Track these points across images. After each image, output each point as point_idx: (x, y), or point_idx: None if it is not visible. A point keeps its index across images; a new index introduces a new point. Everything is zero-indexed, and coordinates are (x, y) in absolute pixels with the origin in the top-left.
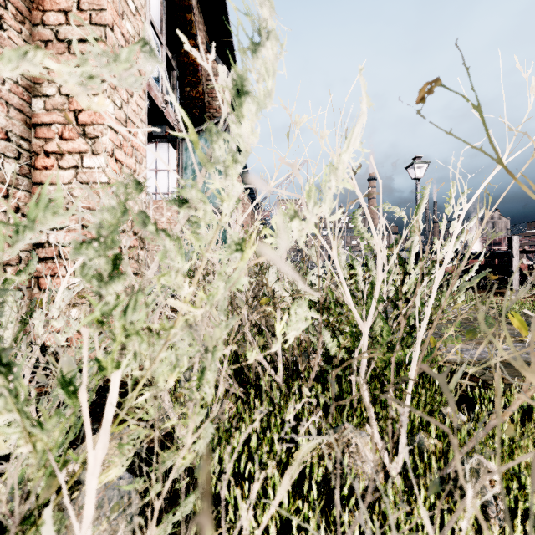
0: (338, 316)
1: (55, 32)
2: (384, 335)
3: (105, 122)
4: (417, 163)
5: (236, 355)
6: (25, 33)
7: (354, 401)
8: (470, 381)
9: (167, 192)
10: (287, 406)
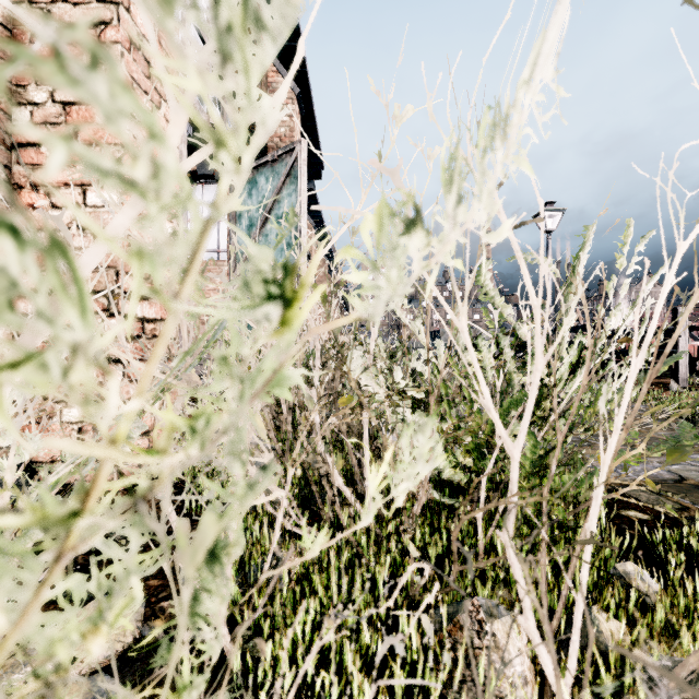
0: (456, 422)
1: (46, 12)
2: (527, 452)
3: (118, 141)
4: (548, 211)
5: (304, 476)
6: (3, 14)
7: (479, 550)
8: (642, 513)
9: (217, 250)
10: (380, 559)
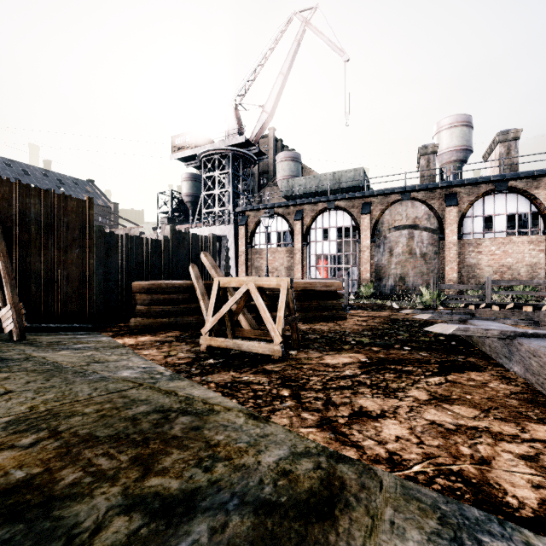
0: None
1: None
2: None
3: None
4: None
5: None
6: None
7: None
8: None
9: None
10: None
